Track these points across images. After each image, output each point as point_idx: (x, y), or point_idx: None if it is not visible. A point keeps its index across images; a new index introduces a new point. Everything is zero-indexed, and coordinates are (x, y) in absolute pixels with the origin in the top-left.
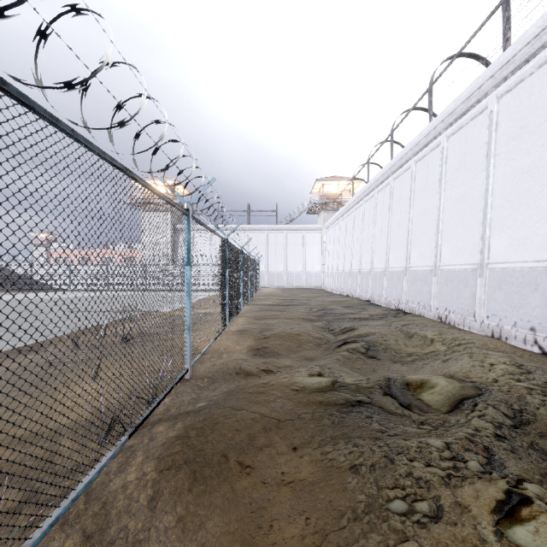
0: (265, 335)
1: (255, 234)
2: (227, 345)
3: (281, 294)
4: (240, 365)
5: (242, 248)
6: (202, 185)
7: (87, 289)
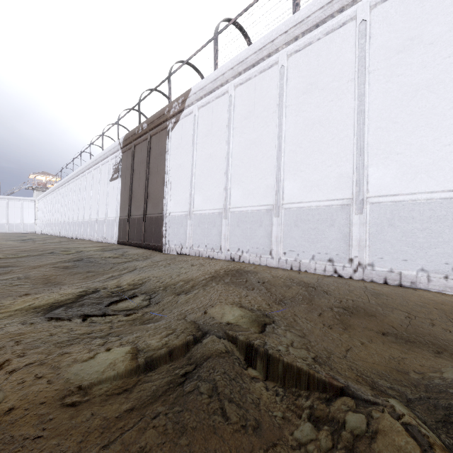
0: None
1: None
2: None
3: (3, 234)
4: None
5: None
6: None
7: None
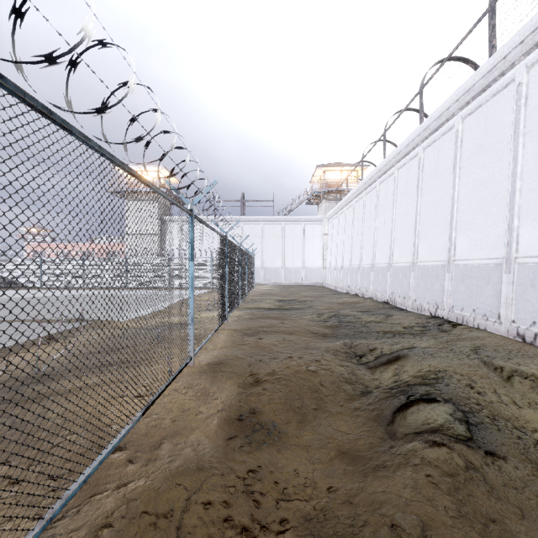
0: (256, 375)
1: (250, 226)
2: (183, 405)
3: (279, 292)
4: (180, 519)
5: (226, 233)
6: (90, 47)
7: (60, 286)
